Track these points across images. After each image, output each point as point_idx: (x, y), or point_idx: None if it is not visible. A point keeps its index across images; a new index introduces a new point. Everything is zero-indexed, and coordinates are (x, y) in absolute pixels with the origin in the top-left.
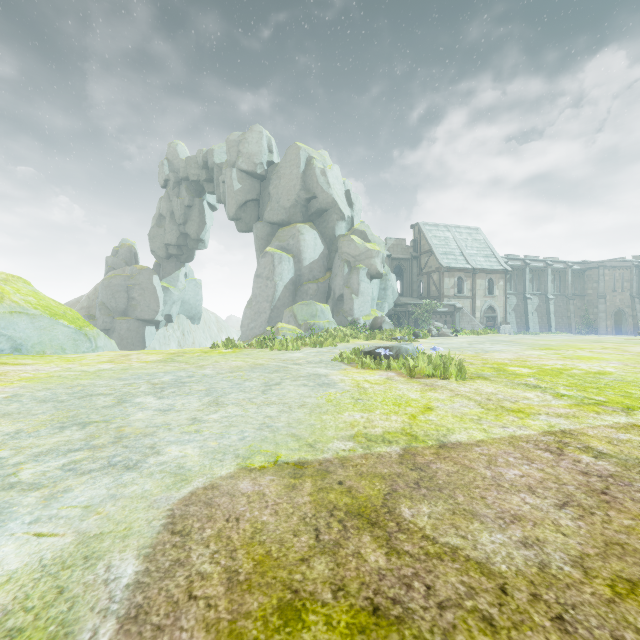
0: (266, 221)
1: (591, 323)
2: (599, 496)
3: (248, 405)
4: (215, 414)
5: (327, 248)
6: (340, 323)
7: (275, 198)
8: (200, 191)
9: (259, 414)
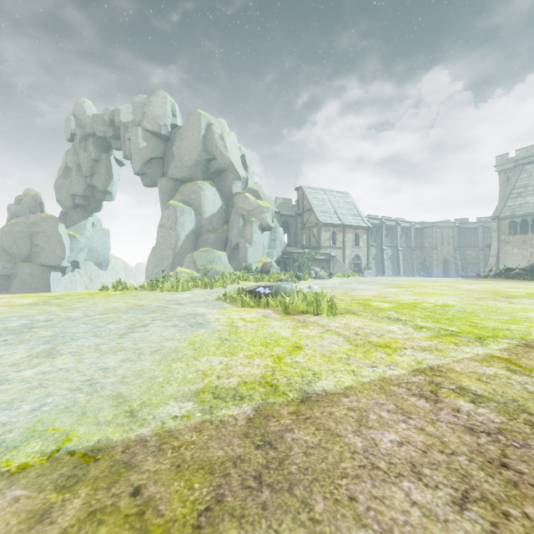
0: (170, 177)
1: (427, 268)
2: (501, 473)
3: (89, 354)
4: (32, 369)
5: (225, 203)
6: (236, 268)
7: (178, 157)
8: (107, 147)
9: (93, 366)
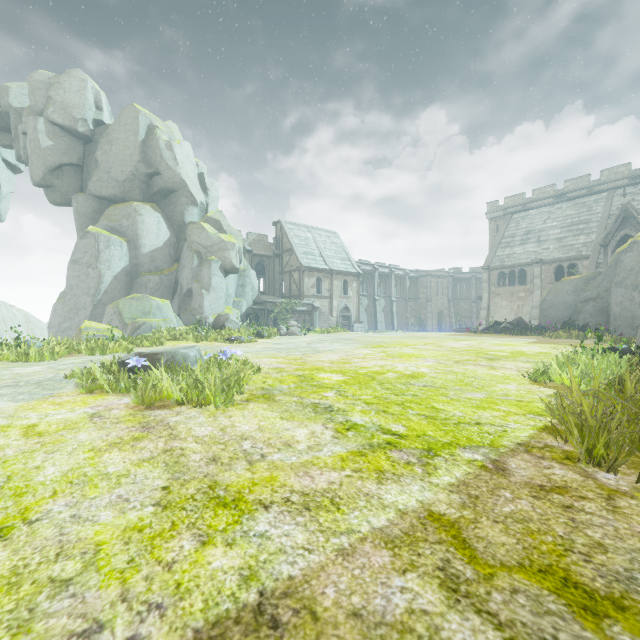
0: (91, 194)
1: (422, 322)
2: None
3: None
4: None
5: (175, 235)
6: (188, 322)
7: (104, 167)
8: None
9: None
